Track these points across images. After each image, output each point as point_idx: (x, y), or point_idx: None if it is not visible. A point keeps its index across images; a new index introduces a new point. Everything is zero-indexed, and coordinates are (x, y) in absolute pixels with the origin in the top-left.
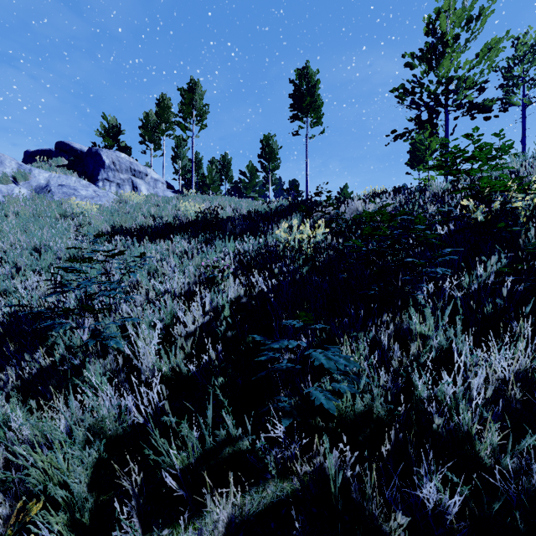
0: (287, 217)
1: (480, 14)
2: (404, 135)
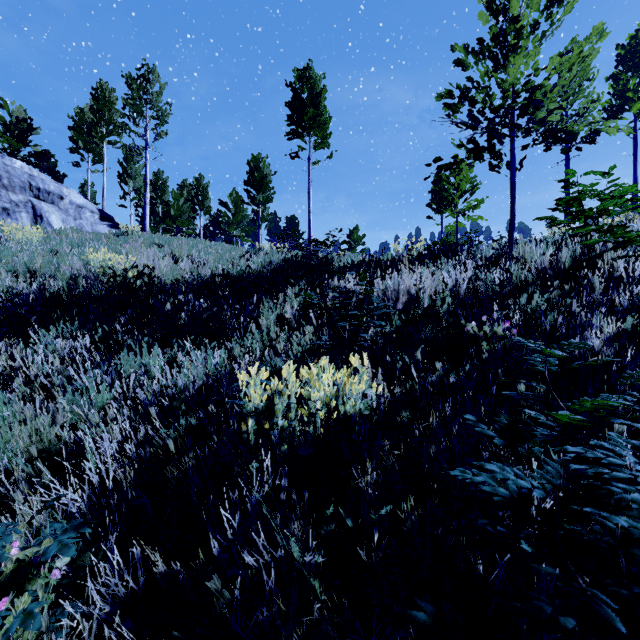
0: (279, 290)
1: None
2: (450, 166)
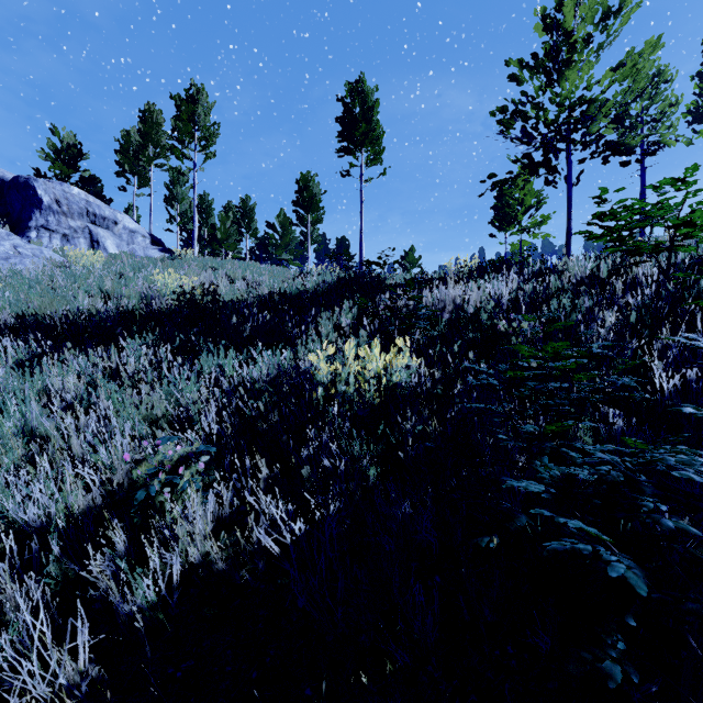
0: (334, 305)
1: (620, 7)
2: (506, 182)
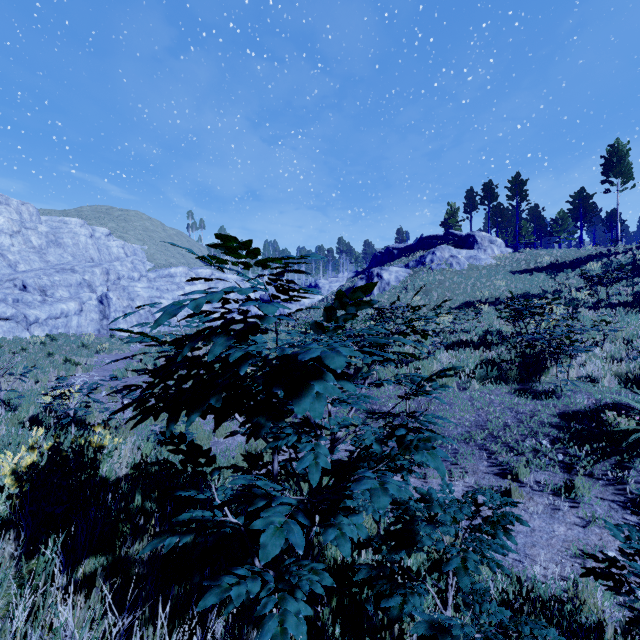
0: (592, 259)
1: None
2: None
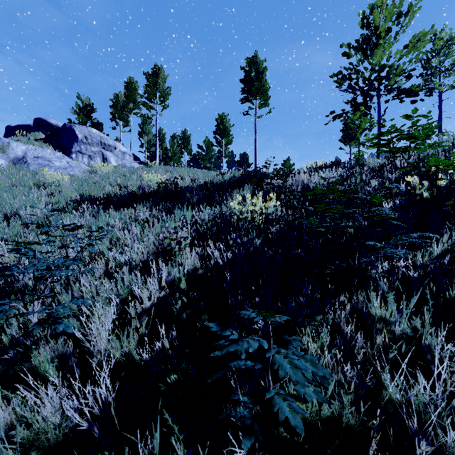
0: (240, 187)
1: (408, 10)
2: (341, 115)
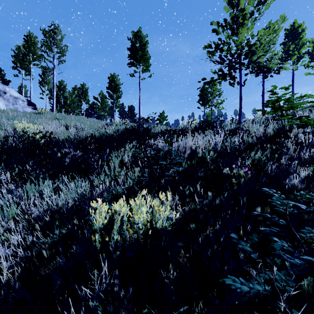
0: (122, 145)
1: (265, 0)
2: (210, 82)
